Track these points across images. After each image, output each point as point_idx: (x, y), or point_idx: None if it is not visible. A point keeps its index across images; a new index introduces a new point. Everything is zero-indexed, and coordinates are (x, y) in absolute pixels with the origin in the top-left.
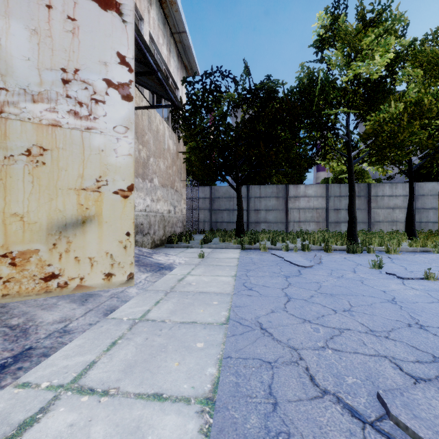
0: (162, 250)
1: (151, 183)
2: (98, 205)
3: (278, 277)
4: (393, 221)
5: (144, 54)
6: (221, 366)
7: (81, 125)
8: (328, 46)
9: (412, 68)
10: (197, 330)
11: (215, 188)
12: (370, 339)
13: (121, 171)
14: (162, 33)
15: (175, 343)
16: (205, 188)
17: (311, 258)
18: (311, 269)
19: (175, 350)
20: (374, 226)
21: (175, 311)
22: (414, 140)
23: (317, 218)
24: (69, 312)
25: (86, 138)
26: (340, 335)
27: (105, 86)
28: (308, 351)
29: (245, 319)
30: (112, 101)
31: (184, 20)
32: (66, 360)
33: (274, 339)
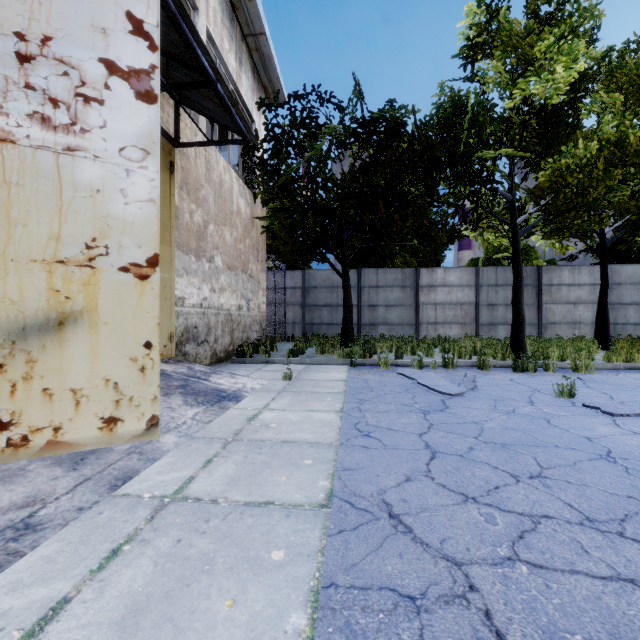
0: (228, 366)
1: (210, 263)
2: (90, 292)
3: (410, 413)
4: (575, 323)
5: (193, 50)
6: (318, 609)
7: (55, 141)
8: (481, 56)
9: (606, 92)
10: (273, 520)
11: (310, 274)
12: (593, 540)
13: (134, 231)
14: (228, 33)
15: (232, 551)
16: (295, 274)
17: (459, 380)
18: (462, 398)
19: (229, 567)
20: (546, 329)
21: (237, 479)
22: (612, 199)
23: (462, 318)
24: (45, 485)
25: (66, 166)
26: (536, 531)
27: (103, 73)
28: (483, 569)
29: (361, 495)
30: (118, 100)
31: (263, 16)
32: (10, 596)
33: (416, 540)
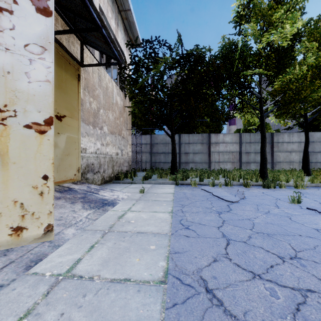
0: (110, 185)
1: (101, 130)
2: (2, 141)
3: (211, 213)
4: (290, 162)
5: (87, 7)
6: None
7: None
8: (244, 21)
9: (308, 42)
10: (129, 295)
11: (154, 136)
12: None
13: (35, 101)
14: (111, 8)
15: None
16: (146, 136)
17: (234, 193)
18: (238, 204)
19: None
20: (276, 165)
21: (108, 260)
22: (313, 97)
23: (232, 159)
24: None
25: None
26: (306, 304)
27: None
28: None
29: (186, 273)
30: (23, 12)
31: (129, 0)
32: None
33: (226, 312)
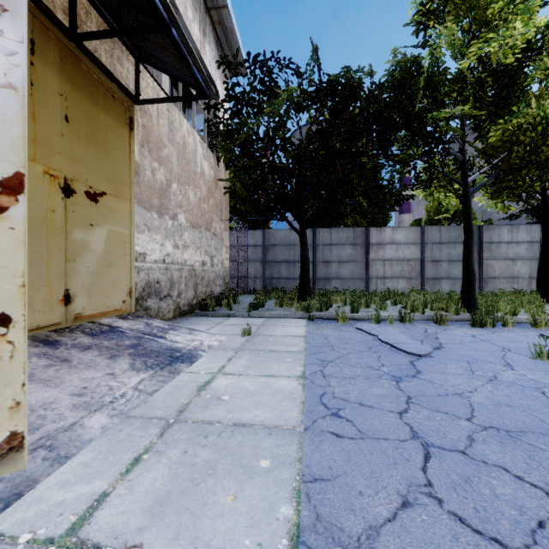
0: (190, 320)
1: (173, 221)
2: None
3: (380, 380)
4: (513, 277)
5: None
6: None
7: None
8: (434, 22)
9: None
10: None
11: (270, 233)
12: None
13: None
14: (191, 3)
15: None
16: (256, 233)
17: (420, 336)
18: (432, 359)
19: None
20: (487, 283)
21: (165, 499)
22: None
23: (408, 273)
24: None
25: None
26: None
27: None
28: None
29: (343, 543)
30: None
31: None
32: None
33: None
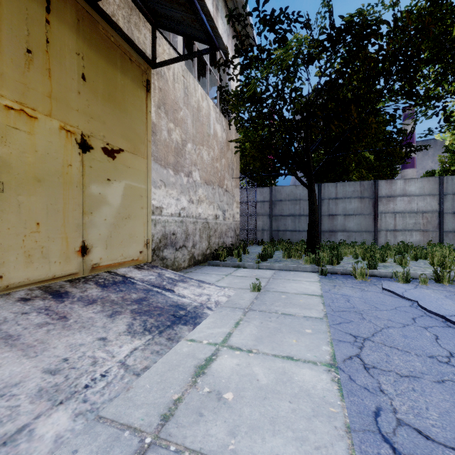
0: (203, 269)
1: (188, 178)
2: None
3: None
4: None
5: None
6: None
7: None
8: None
9: None
10: None
11: (276, 189)
12: None
13: None
14: None
15: None
16: (264, 190)
17: None
18: None
19: None
20: None
21: None
22: None
23: (423, 225)
24: None
25: None
26: None
27: None
28: None
29: None
30: None
31: None
32: None
33: None
